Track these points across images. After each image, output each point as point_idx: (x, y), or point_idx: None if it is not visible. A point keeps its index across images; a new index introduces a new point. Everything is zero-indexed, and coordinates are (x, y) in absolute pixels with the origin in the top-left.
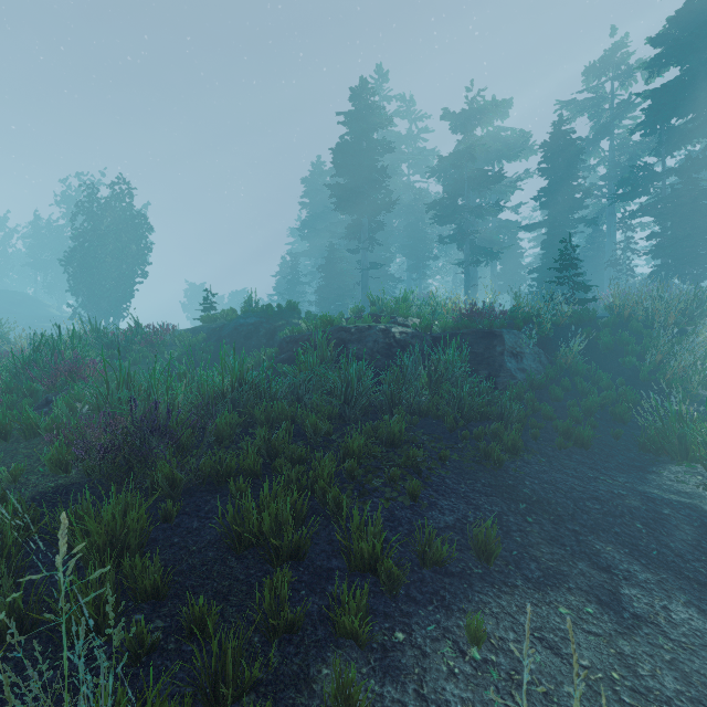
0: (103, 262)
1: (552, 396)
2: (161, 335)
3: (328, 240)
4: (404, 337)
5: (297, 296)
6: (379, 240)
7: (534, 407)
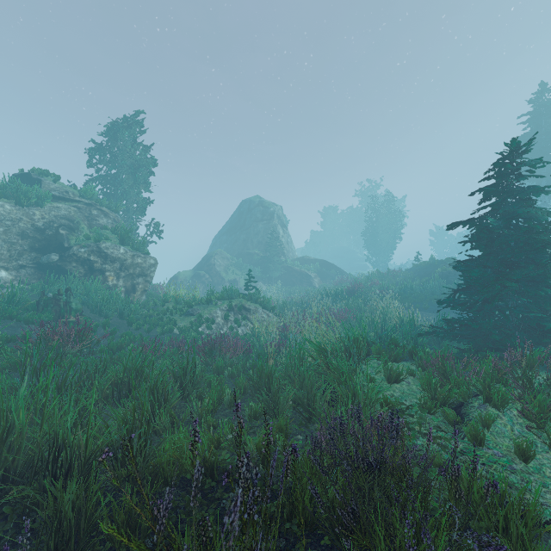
0: (380, 234)
1: None
2: (397, 273)
3: None
4: None
5: None
6: None
7: None
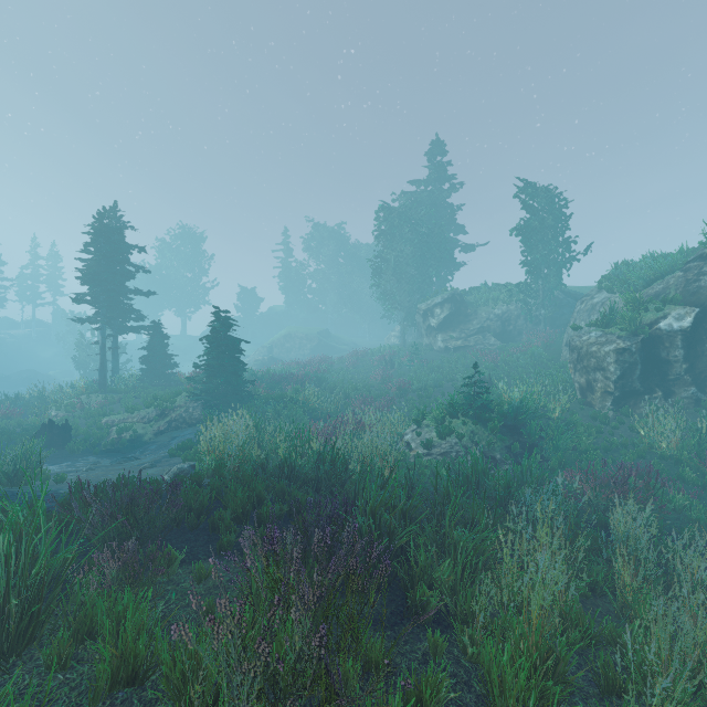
0: None
1: None
2: None
3: None
4: None
5: None
6: None
7: None
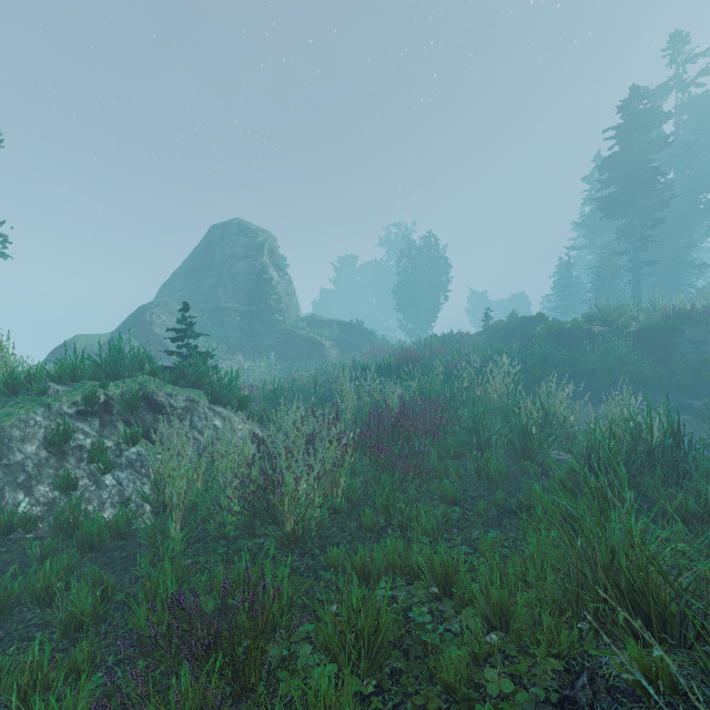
0: (419, 291)
1: (709, 368)
2: (463, 337)
3: (611, 234)
4: (602, 333)
5: (572, 297)
6: (655, 236)
7: (680, 373)
